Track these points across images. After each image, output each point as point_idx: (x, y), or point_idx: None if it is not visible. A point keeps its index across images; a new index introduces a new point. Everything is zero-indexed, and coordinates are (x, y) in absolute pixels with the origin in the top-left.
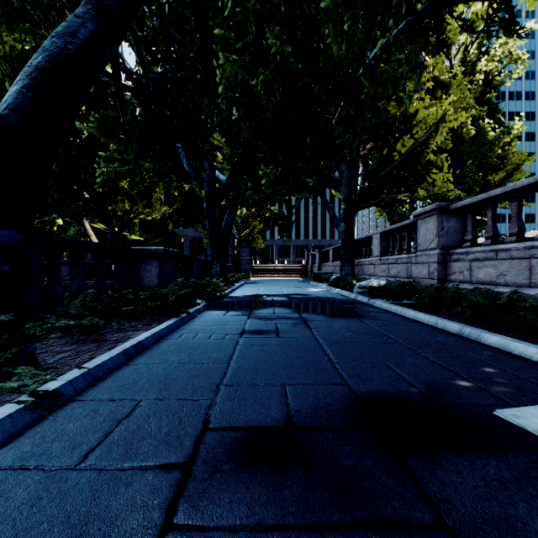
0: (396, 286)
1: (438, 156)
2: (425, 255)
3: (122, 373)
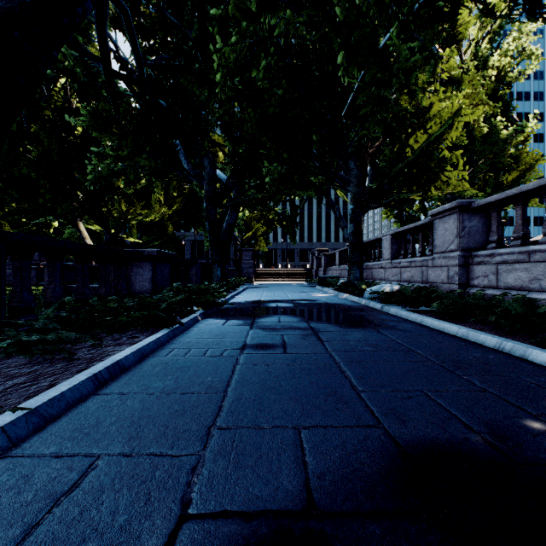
0: (412, 291)
1: (453, 153)
2: (444, 258)
3: (85, 408)
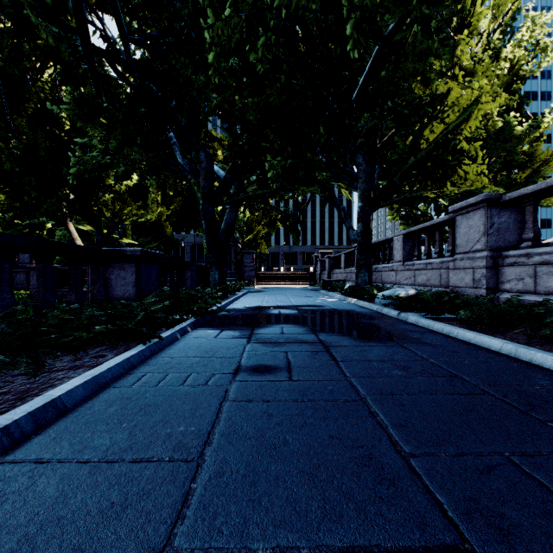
0: (432, 296)
1: (470, 146)
2: (468, 259)
3: None
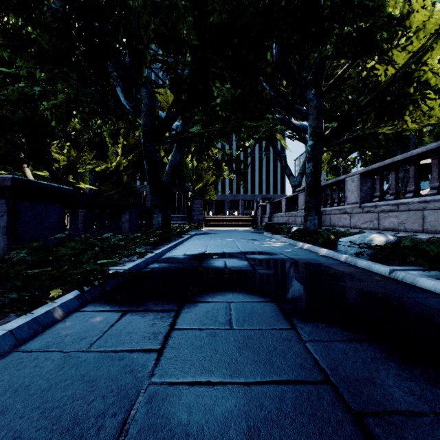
0: (437, 247)
1: (437, 74)
2: None
3: None
